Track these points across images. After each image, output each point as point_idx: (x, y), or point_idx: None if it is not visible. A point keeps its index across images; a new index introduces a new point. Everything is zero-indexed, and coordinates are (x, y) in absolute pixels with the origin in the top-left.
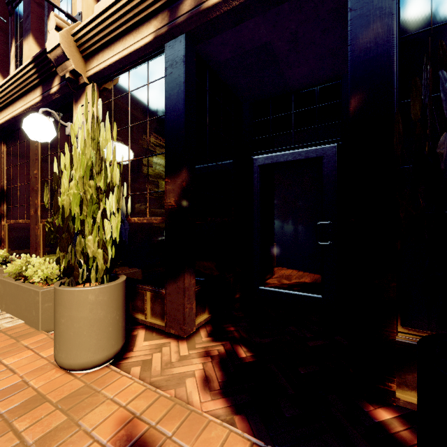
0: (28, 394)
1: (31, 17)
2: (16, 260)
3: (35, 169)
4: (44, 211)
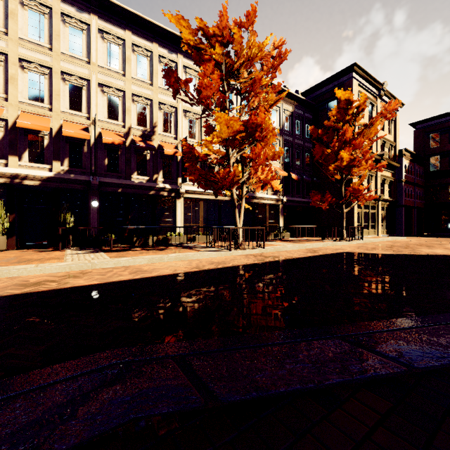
0: None
1: None
2: None
3: None
4: None
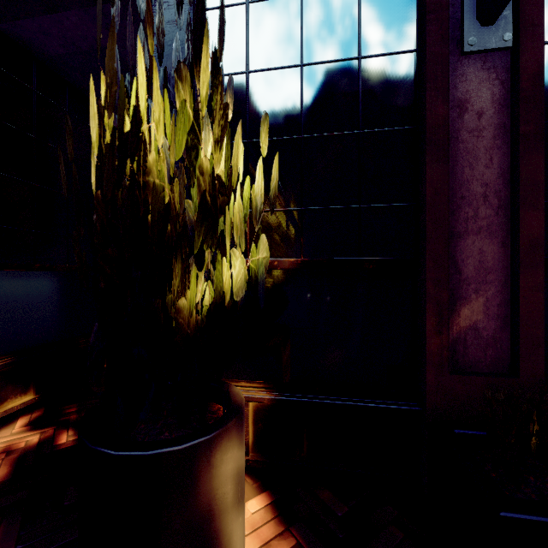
0: None
1: None
2: None
3: None
4: None
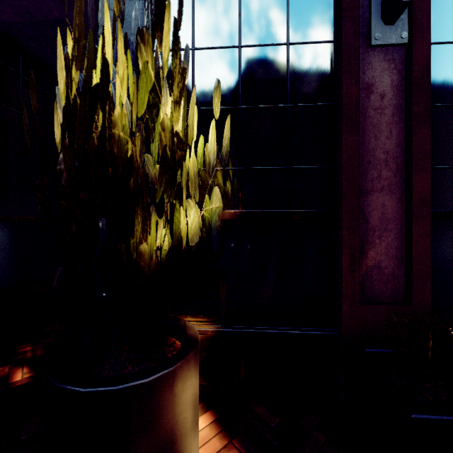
0: None
1: None
2: None
3: None
4: None
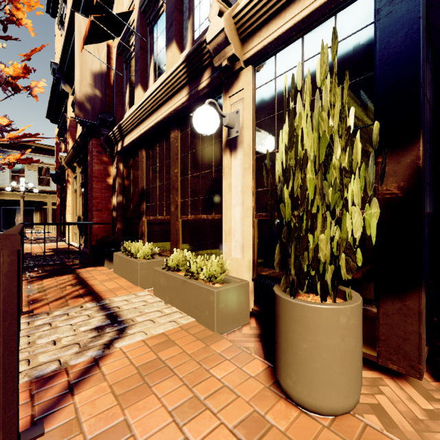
0: (274, 437)
1: (174, 24)
2: (173, 255)
3: (176, 168)
4: (184, 208)
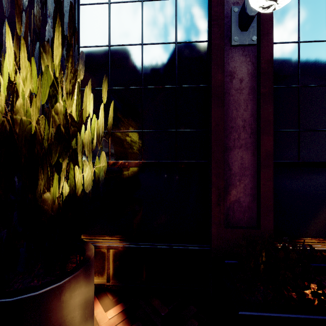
0: None
1: None
2: None
3: None
4: None
